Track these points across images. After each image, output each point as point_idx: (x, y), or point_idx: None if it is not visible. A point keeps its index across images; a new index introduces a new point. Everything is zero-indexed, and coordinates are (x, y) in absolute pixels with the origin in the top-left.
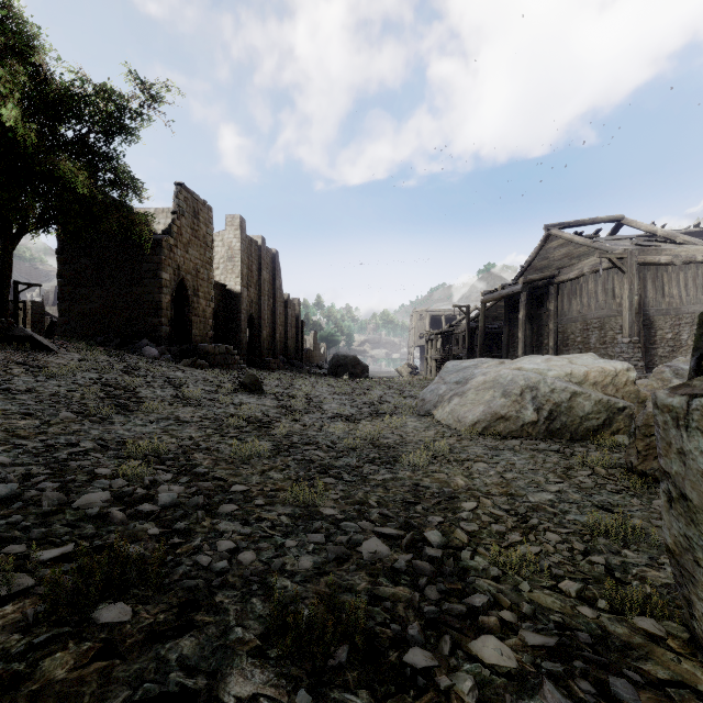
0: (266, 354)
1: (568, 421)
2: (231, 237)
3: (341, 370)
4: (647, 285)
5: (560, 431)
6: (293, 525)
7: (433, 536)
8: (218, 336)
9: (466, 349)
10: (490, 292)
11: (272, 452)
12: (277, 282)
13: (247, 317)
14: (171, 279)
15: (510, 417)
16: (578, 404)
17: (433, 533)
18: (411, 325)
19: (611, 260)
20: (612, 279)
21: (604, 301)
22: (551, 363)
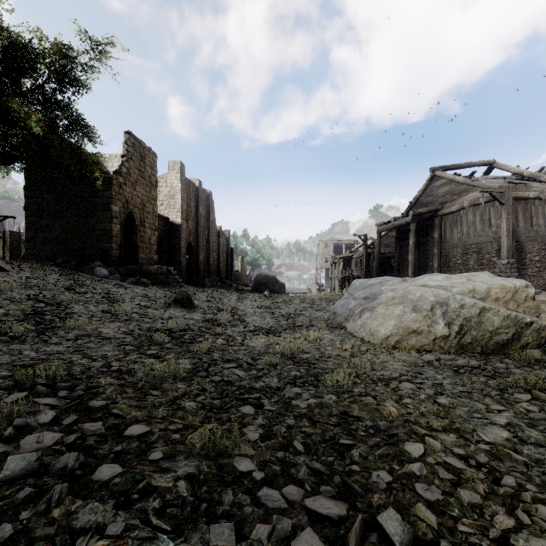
0: (202, 274)
1: (478, 335)
2: (173, 179)
3: (262, 287)
4: (518, 216)
5: (471, 345)
6: (193, 500)
7: (390, 522)
8: (162, 260)
9: (364, 270)
10: (384, 224)
11: (190, 371)
12: (211, 217)
13: (186, 245)
14: (121, 211)
15: (422, 332)
16: (487, 319)
17: (389, 515)
18: (318, 252)
19: (491, 194)
20: (488, 211)
21: (482, 230)
22: (452, 280)
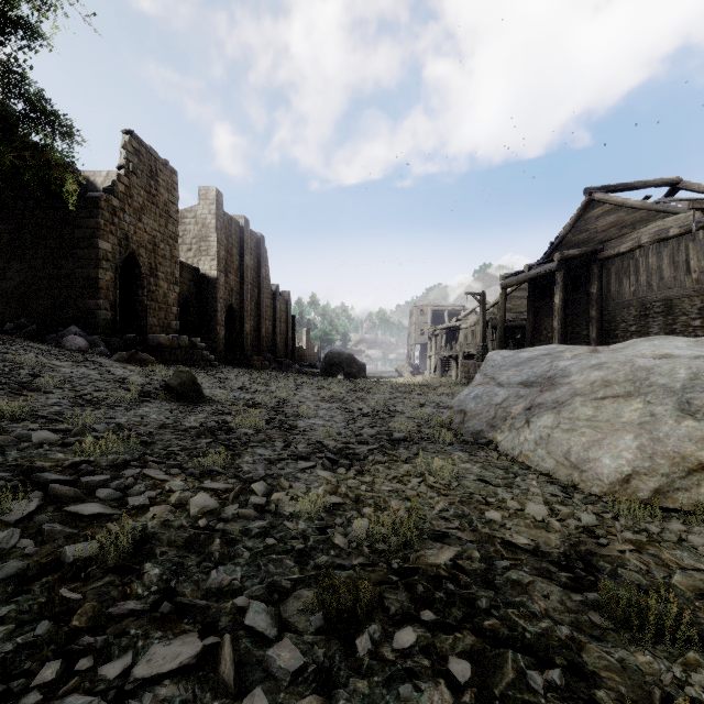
0: (250, 351)
1: None
2: (205, 213)
3: (335, 370)
4: None
5: None
6: None
7: None
8: (188, 329)
9: (480, 344)
10: (512, 275)
11: None
12: (263, 271)
13: (226, 308)
14: (115, 251)
15: None
16: None
17: None
18: (411, 321)
19: None
20: (685, 248)
21: (673, 278)
22: None
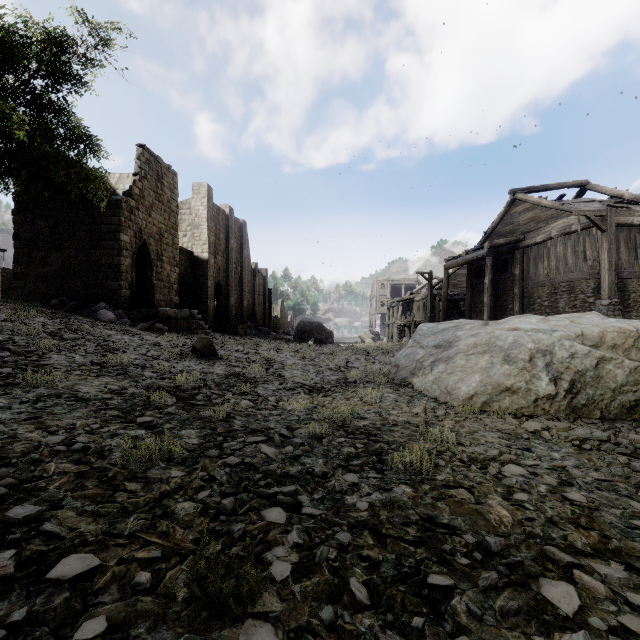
0: (234, 320)
1: (596, 394)
2: (198, 205)
3: (306, 336)
4: (620, 246)
5: (587, 407)
6: None
7: None
8: (184, 302)
9: (428, 315)
10: (453, 258)
11: (195, 448)
12: (245, 251)
13: (215, 284)
14: (132, 242)
15: (518, 390)
16: (608, 373)
17: None
18: (372, 294)
19: (589, 218)
20: (583, 241)
21: (574, 264)
22: (551, 322)
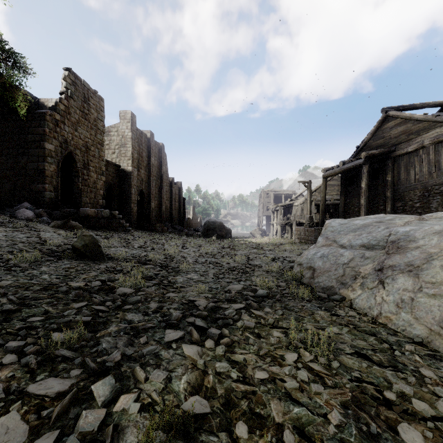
0: (154, 220)
1: None
2: (124, 128)
3: (210, 233)
4: None
5: None
6: None
7: None
8: (112, 205)
9: (308, 216)
10: (330, 169)
11: None
12: (163, 168)
13: (138, 192)
14: (58, 151)
15: None
16: None
17: None
18: (260, 201)
19: None
20: None
21: None
22: None
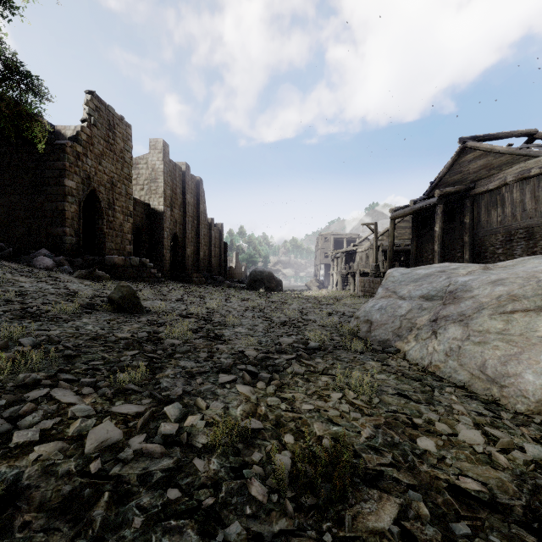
0: (190, 270)
1: None
2: (154, 160)
3: (257, 284)
4: None
5: None
6: None
7: None
8: (141, 252)
9: (374, 264)
10: (399, 209)
11: None
12: (201, 206)
13: (171, 236)
14: (79, 188)
15: None
16: None
17: None
18: (317, 247)
19: None
20: None
21: (534, 209)
22: None
